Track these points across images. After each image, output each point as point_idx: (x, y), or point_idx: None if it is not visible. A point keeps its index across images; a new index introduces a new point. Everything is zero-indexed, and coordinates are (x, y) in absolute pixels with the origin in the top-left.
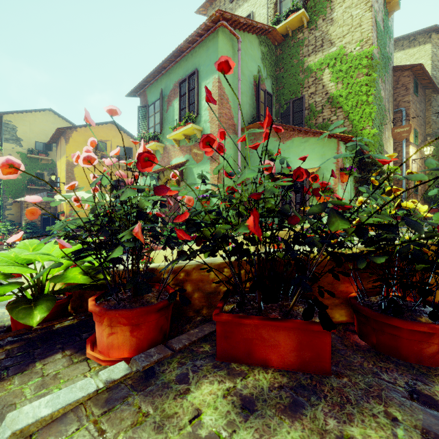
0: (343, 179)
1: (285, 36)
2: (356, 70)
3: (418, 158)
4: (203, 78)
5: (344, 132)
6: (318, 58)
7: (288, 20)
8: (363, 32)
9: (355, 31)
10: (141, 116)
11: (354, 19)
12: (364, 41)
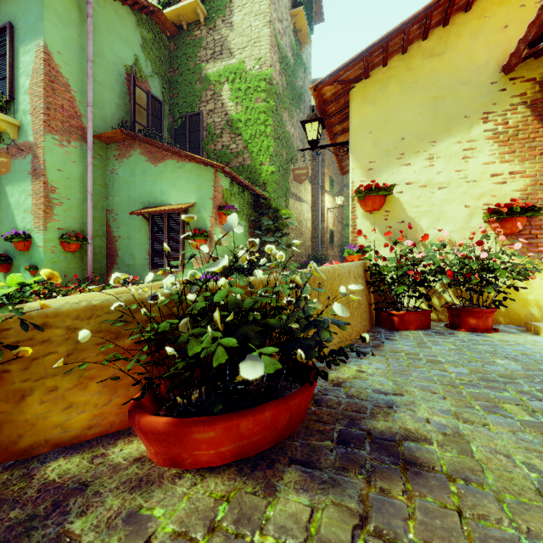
0: (223, 220)
1: (178, 26)
2: (255, 92)
3: (332, 208)
4: (21, 41)
5: (244, 165)
6: (217, 68)
7: (179, 6)
8: (262, 50)
9: (255, 46)
10: None
11: (254, 31)
12: (263, 61)
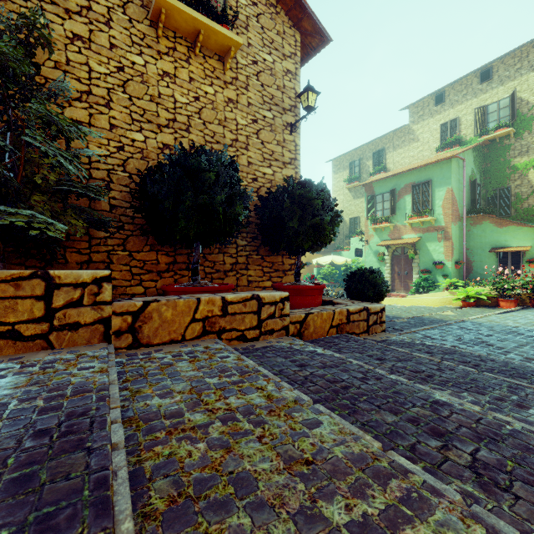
0: None
1: (492, 141)
2: None
3: None
4: (436, 186)
5: None
6: (524, 160)
7: (497, 134)
8: None
9: None
10: (369, 202)
11: None
12: None
